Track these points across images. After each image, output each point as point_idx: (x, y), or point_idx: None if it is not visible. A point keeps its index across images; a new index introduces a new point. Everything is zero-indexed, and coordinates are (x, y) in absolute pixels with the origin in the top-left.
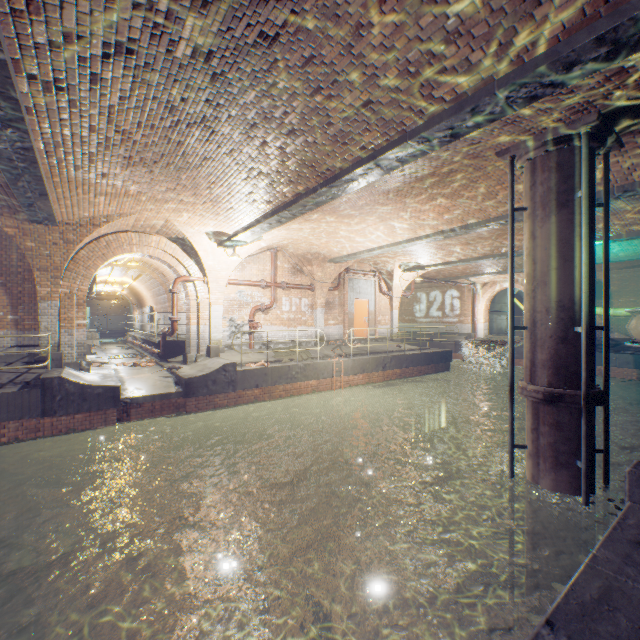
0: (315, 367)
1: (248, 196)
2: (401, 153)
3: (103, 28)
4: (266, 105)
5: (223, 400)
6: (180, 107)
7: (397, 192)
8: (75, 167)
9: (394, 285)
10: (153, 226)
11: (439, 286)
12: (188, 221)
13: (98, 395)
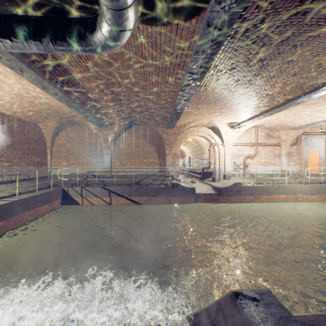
0: (283, 188)
1: (256, 105)
2: None
3: (229, 66)
4: (283, 68)
5: (234, 199)
6: (241, 79)
7: None
8: (191, 108)
9: None
10: (203, 123)
11: None
12: (219, 119)
13: (188, 191)
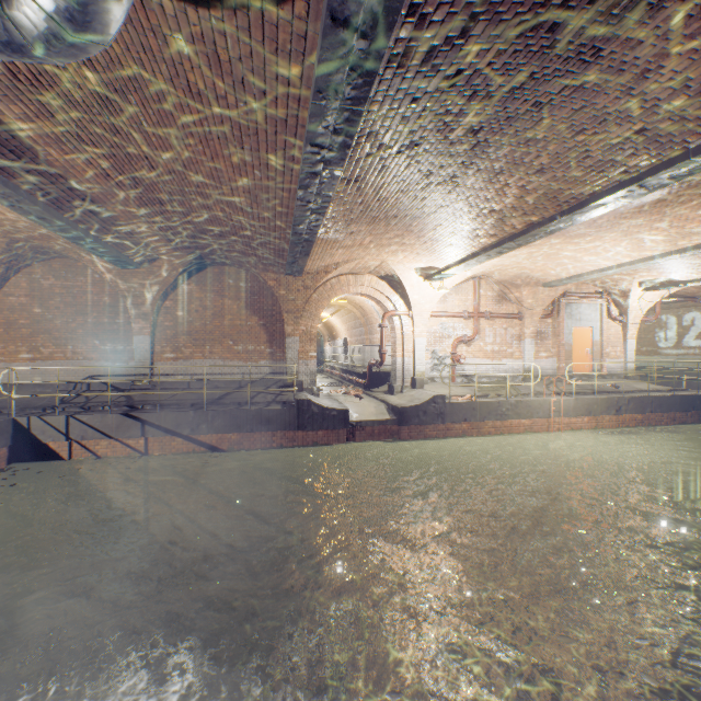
0: (528, 405)
1: (471, 232)
2: (677, 170)
3: (405, 137)
4: (518, 155)
5: (432, 431)
6: (436, 172)
7: (654, 204)
8: (335, 231)
9: (629, 308)
10: (368, 267)
11: (699, 305)
12: (401, 260)
13: (333, 416)
